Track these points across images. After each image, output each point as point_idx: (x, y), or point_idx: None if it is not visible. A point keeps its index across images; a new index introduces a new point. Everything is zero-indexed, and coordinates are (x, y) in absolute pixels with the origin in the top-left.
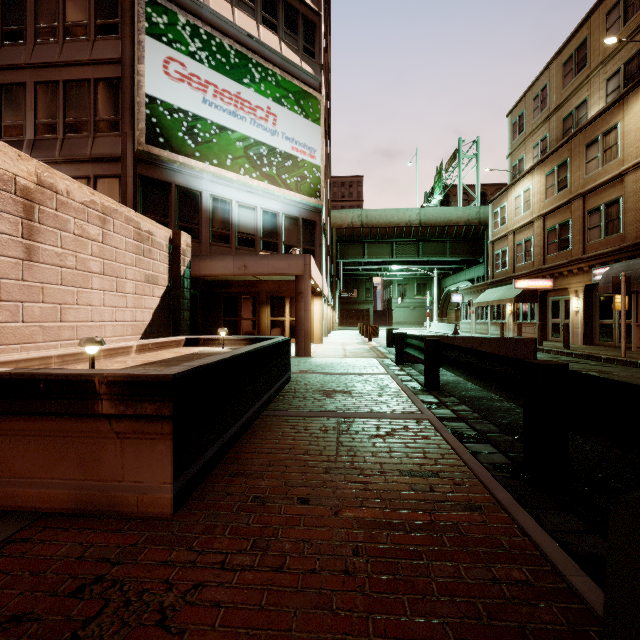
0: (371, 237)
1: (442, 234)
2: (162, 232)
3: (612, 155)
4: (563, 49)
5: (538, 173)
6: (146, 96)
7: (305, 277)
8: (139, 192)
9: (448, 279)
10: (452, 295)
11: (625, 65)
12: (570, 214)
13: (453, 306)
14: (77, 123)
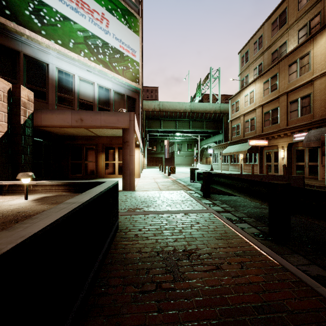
0: (165, 117)
1: (202, 117)
2: None
3: (306, 70)
4: (272, 15)
5: (259, 82)
6: None
7: (130, 129)
8: None
9: (203, 142)
10: (208, 149)
11: (310, 21)
12: (278, 104)
13: (205, 156)
14: None
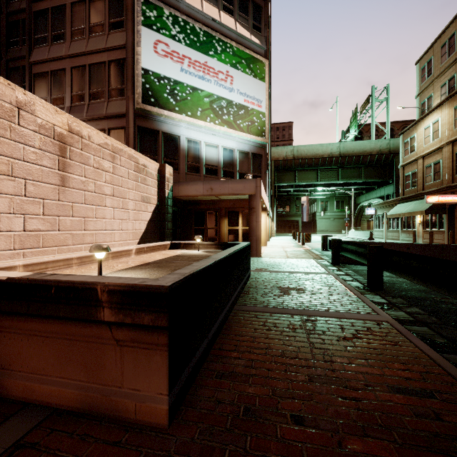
0: (301, 166)
1: (358, 162)
2: (153, 165)
3: None
4: None
5: (447, 107)
6: (142, 69)
7: (256, 196)
8: (137, 138)
9: (361, 197)
10: (367, 209)
11: None
12: None
13: (365, 218)
14: (97, 93)
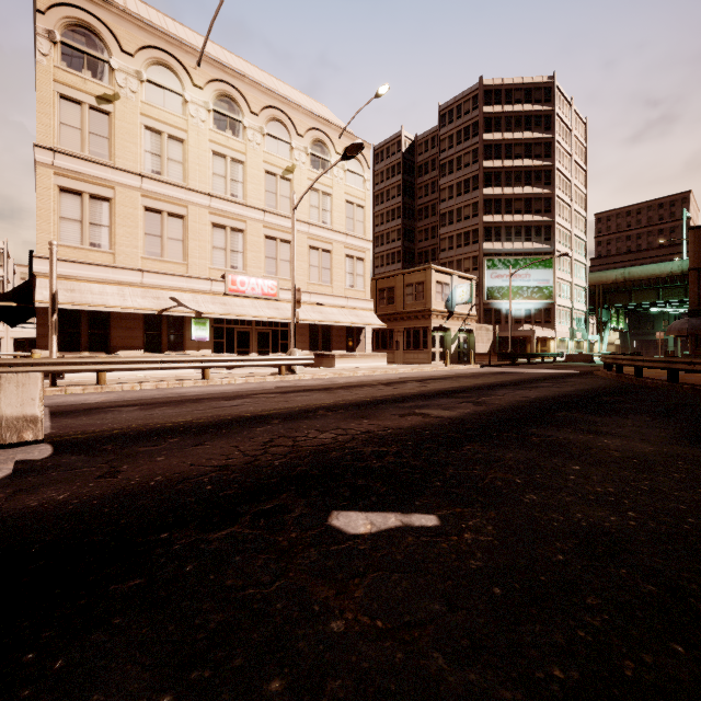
0: (635, 287)
1: None
2: (491, 327)
3: None
4: None
5: None
6: (486, 287)
7: (532, 336)
8: (484, 313)
9: None
10: None
11: None
12: None
13: None
14: None
